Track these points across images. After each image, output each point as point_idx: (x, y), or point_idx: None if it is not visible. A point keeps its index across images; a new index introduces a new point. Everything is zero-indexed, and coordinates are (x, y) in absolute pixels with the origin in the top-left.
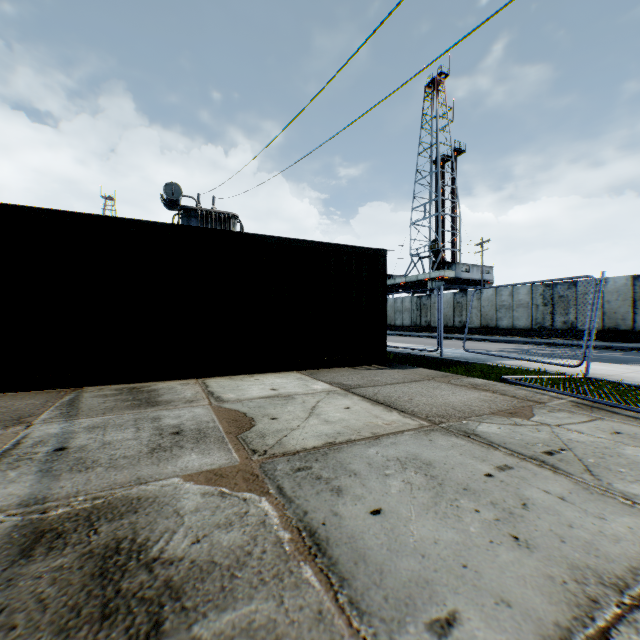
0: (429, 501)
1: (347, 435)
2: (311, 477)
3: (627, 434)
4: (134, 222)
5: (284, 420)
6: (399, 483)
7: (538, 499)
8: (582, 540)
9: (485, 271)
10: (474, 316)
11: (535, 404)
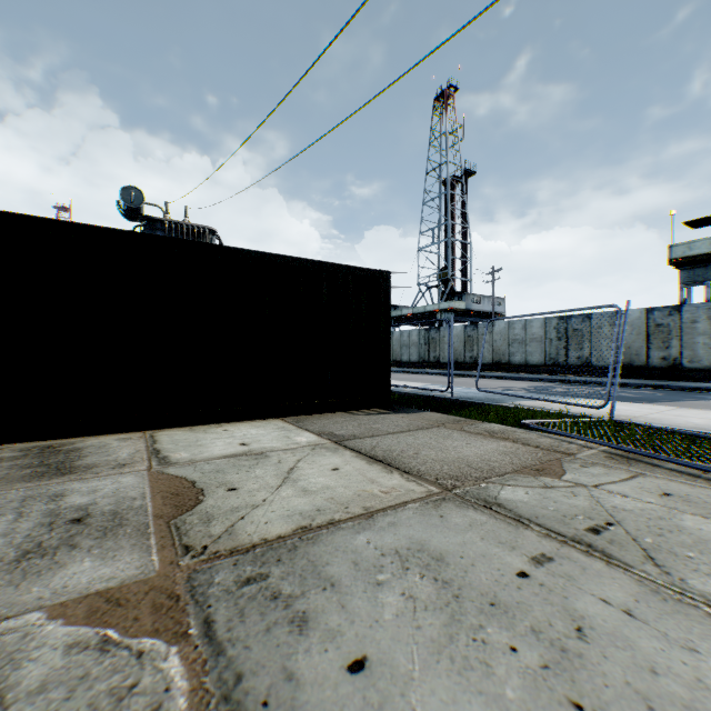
0: (441, 633)
1: (330, 513)
2: (264, 595)
3: (679, 496)
4: (54, 223)
5: (246, 491)
6: (397, 598)
7: (597, 617)
8: (679, 702)
9: (497, 303)
10: (486, 351)
11: (564, 456)
